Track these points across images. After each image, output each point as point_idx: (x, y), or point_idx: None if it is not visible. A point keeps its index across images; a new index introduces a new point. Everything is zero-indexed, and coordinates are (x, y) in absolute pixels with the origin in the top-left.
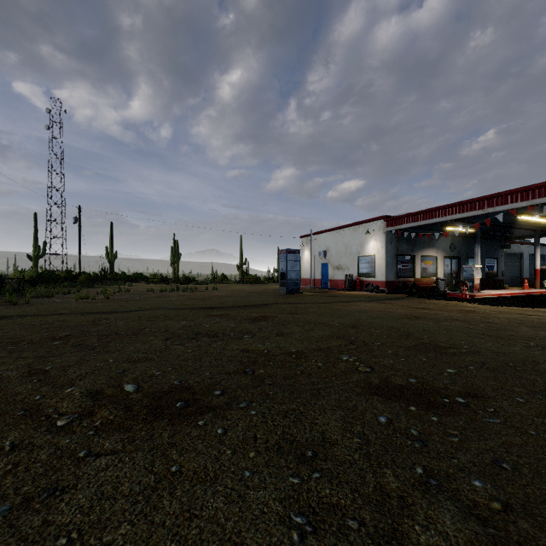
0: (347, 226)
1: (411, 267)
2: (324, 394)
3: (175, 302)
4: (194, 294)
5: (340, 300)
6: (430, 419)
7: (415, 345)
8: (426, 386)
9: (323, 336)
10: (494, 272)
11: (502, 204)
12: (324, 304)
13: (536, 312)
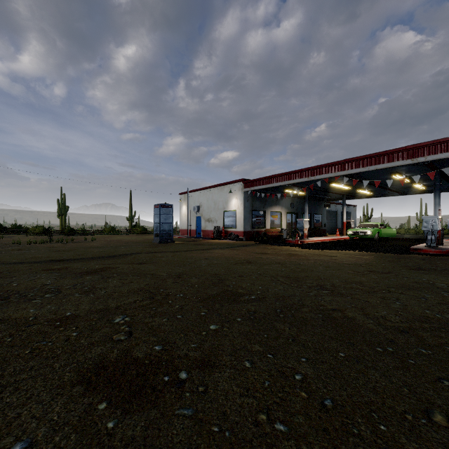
0: (216, 186)
1: (263, 220)
2: (4, 395)
3: (27, 255)
4: (66, 246)
5: (202, 248)
6: (103, 426)
7: (216, 293)
8: (164, 357)
9: (132, 290)
10: (320, 224)
11: (319, 174)
12: (182, 253)
13: (337, 254)
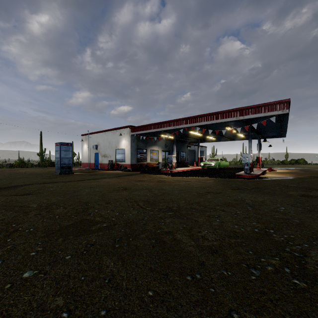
0: (110, 130)
1: (145, 156)
2: None
3: None
4: None
5: (94, 178)
6: None
7: (71, 224)
8: None
9: None
10: (184, 159)
11: (182, 124)
12: (73, 183)
13: (191, 179)
